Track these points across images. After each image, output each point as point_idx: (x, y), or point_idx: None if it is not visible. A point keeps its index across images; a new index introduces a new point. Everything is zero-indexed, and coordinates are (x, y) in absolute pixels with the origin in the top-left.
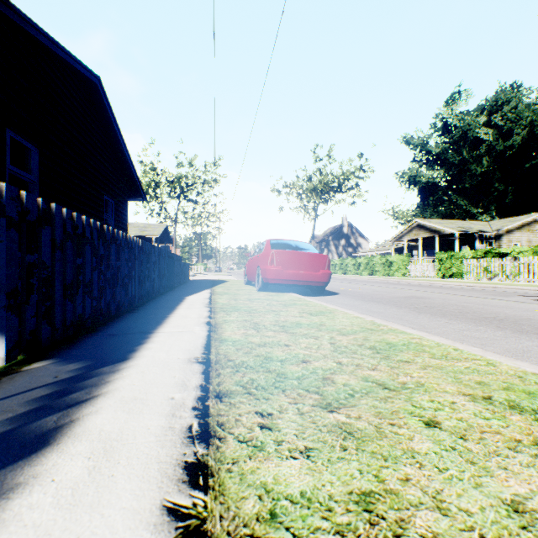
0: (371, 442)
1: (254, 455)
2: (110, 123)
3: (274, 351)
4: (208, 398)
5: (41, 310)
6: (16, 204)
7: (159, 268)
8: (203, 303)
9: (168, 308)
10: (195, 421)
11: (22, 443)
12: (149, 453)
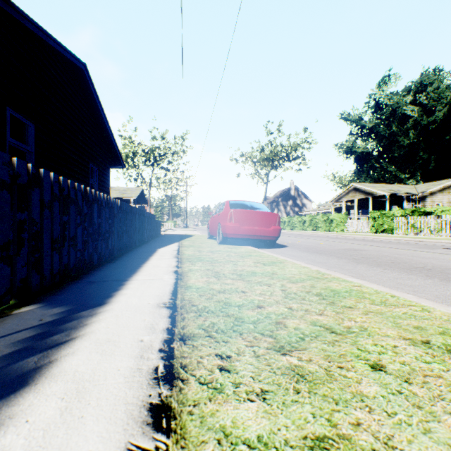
0: (322, 385)
1: (214, 397)
2: (95, 102)
3: (232, 297)
4: (174, 340)
5: (31, 261)
6: (8, 169)
7: (135, 225)
8: (172, 254)
9: (142, 258)
10: (161, 363)
11: (3, 383)
12: (117, 394)
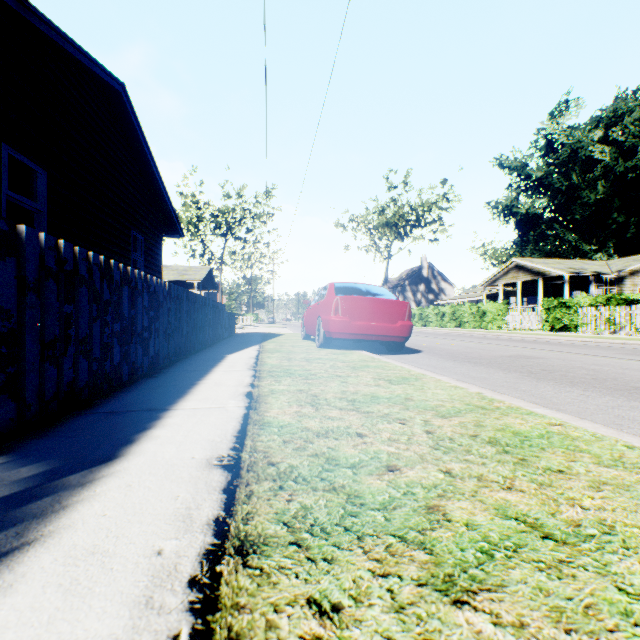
0: None
1: None
2: (138, 141)
3: (341, 447)
4: (224, 553)
5: None
6: None
7: (194, 319)
8: (247, 363)
9: (200, 370)
10: (185, 625)
11: None
12: None
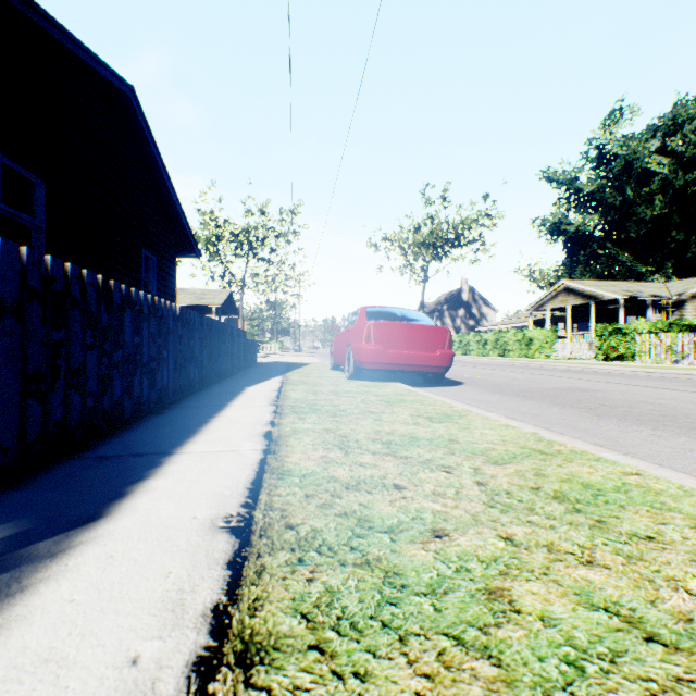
0: None
1: None
2: (149, 151)
3: (375, 503)
4: (220, 662)
5: None
6: None
7: (210, 347)
8: (268, 397)
9: (214, 406)
10: None
11: None
12: None
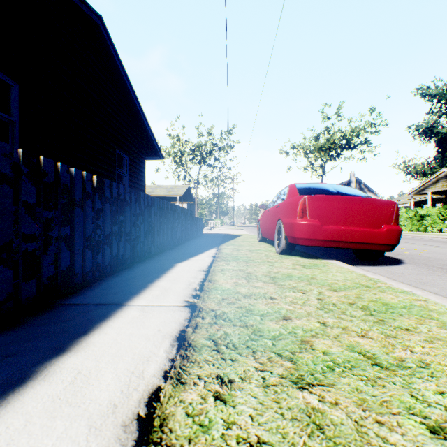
0: None
1: None
2: (119, 73)
3: None
4: None
5: None
6: None
7: (149, 222)
8: (189, 285)
9: (108, 304)
10: None
11: None
12: None
